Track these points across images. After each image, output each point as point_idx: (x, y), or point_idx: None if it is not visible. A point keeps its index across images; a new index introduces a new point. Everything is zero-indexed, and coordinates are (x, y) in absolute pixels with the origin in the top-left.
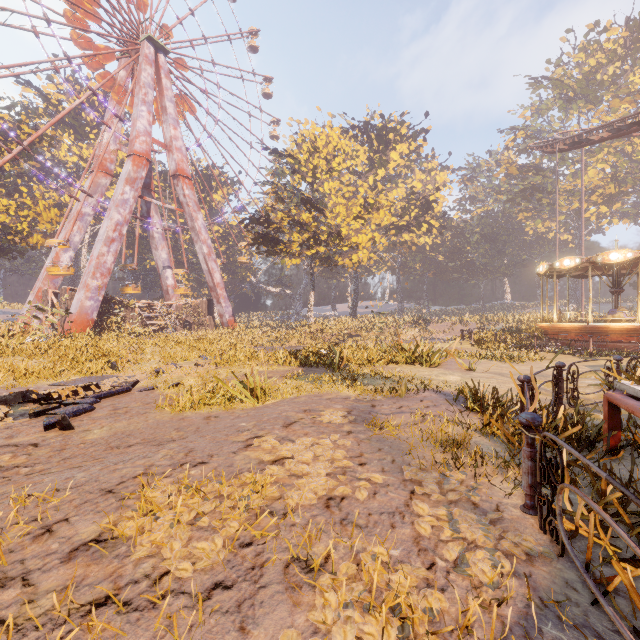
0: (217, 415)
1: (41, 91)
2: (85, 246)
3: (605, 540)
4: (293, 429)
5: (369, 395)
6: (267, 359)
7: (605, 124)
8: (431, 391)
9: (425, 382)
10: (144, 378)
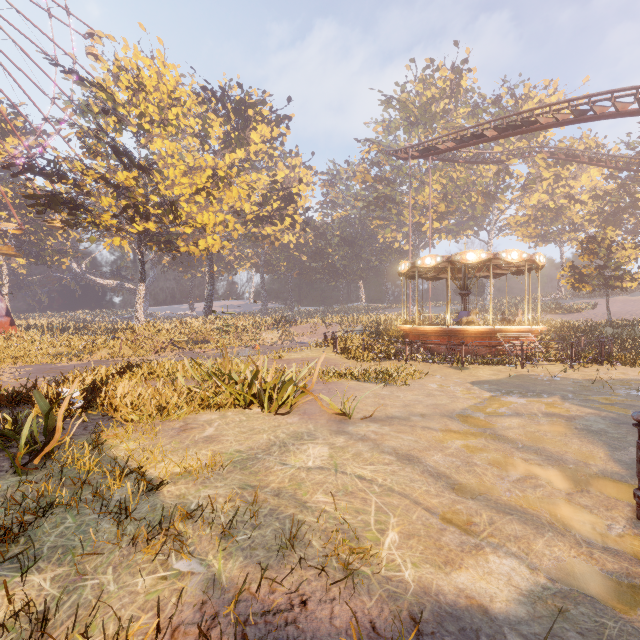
0: None
1: None
2: None
3: None
4: None
5: None
6: None
7: (451, 133)
8: (229, 636)
9: (242, 508)
10: None
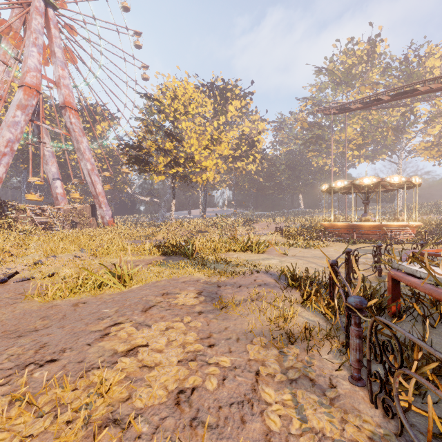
0: (85, 301)
1: None
2: None
3: (436, 417)
4: (151, 313)
5: (215, 277)
6: (136, 250)
7: (359, 99)
8: (261, 272)
9: (256, 265)
10: (24, 269)
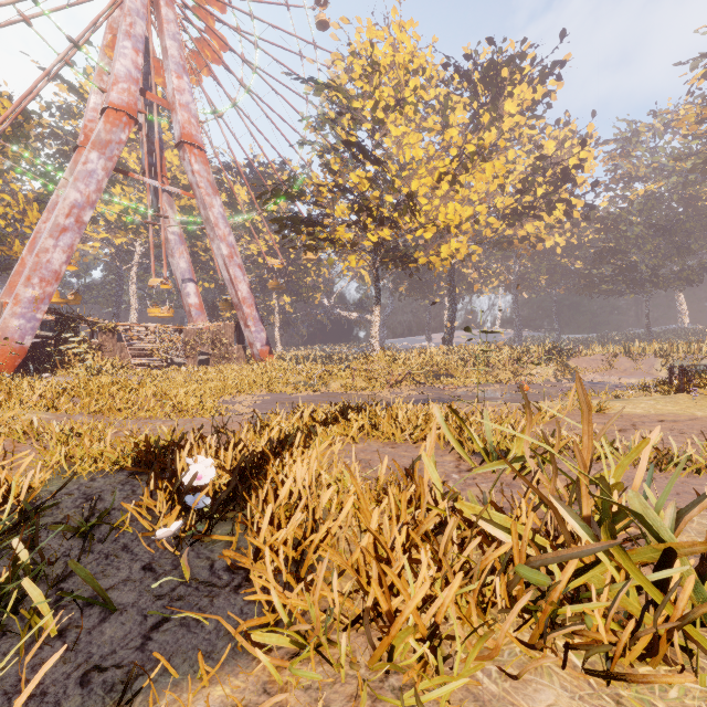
0: None
1: (73, 85)
2: (134, 268)
3: None
4: None
5: None
6: None
7: None
8: None
9: None
10: None
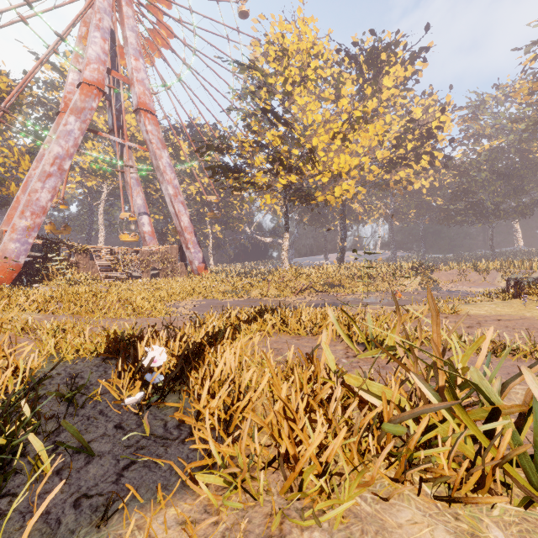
0: None
1: (55, 65)
2: (102, 204)
3: None
4: None
5: None
6: None
7: None
8: None
9: None
10: None
